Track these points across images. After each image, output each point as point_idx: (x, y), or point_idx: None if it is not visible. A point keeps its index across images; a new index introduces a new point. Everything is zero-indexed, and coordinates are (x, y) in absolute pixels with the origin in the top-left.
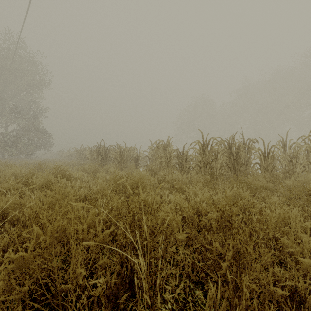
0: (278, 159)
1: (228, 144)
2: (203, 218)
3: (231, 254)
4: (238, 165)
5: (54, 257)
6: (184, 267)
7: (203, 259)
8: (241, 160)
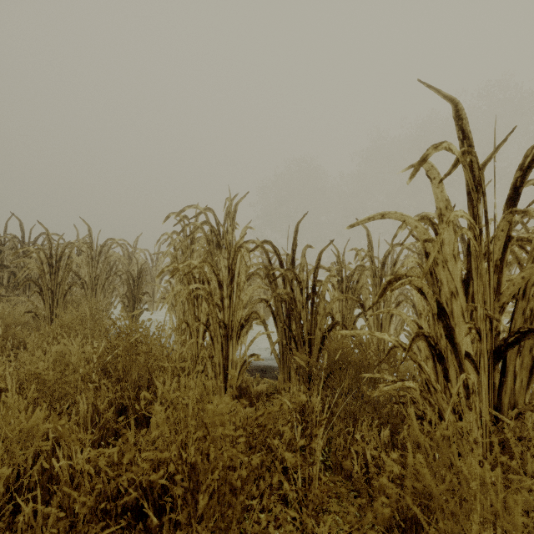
0: None
1: None
2: None
3: None
4: None
5: None
6: None
7: None
8: None
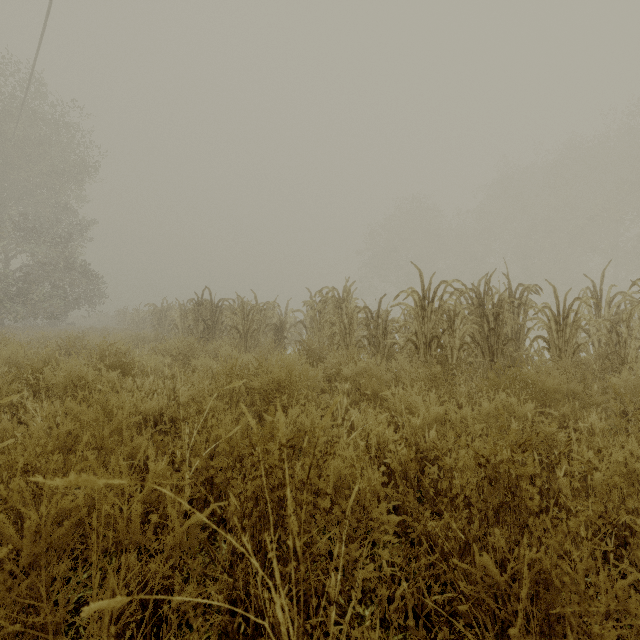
0: (584, 329)
1: (476, 295)
2: (432, 467)
3: (527, 590)
4: (499, 342)
5: (44, 598)
6: (393, 598)
7: (437, 574)
8: (506, 331)
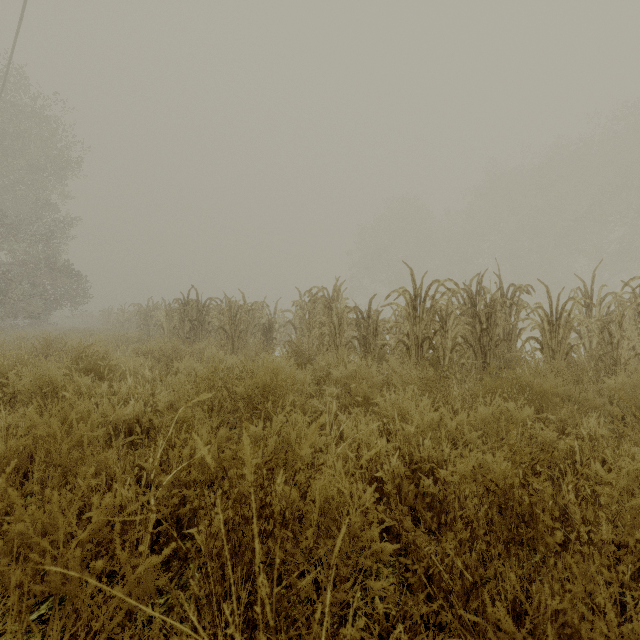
0: (575, 329)
1: (468, 295)
2: (427, 480)
3: None
4: (491, 343)
5: None
6: (387, 639)
7: None
8: (498, 331)
